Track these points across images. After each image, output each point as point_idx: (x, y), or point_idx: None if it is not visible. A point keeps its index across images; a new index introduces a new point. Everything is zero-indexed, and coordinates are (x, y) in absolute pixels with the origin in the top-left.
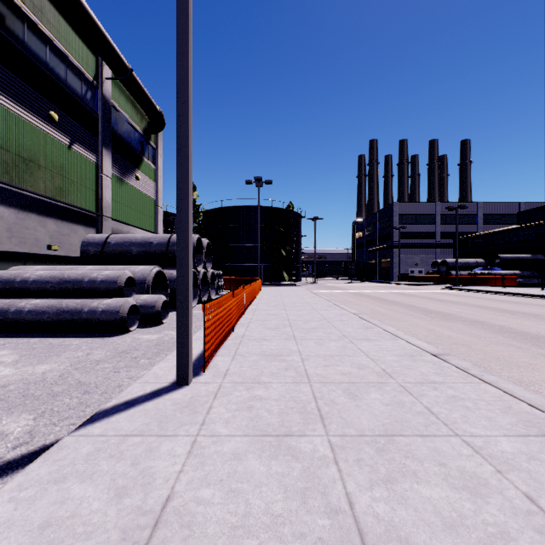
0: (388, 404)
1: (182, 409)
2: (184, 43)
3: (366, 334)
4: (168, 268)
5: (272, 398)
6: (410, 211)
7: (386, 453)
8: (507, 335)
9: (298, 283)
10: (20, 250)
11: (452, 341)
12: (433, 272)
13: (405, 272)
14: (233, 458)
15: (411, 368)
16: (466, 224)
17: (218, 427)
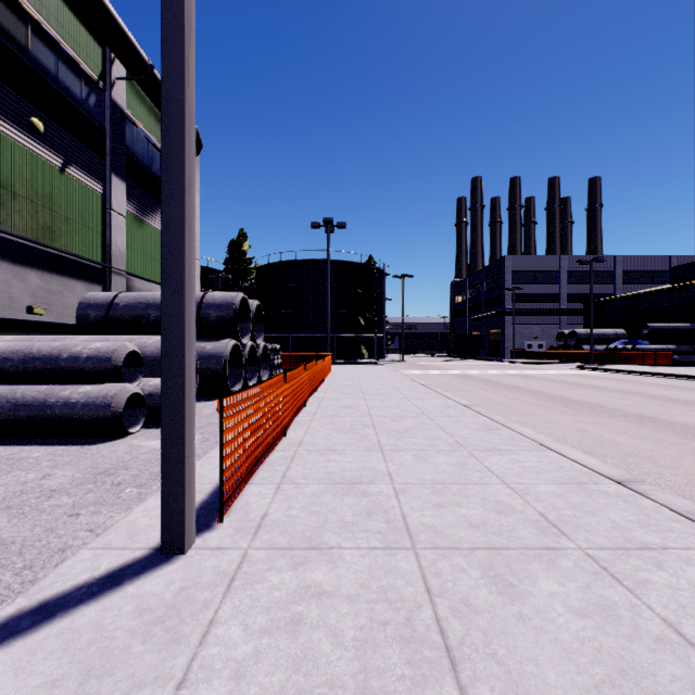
0: (584, 613)
1: (151, 627)
2: None
3: (492, 440)
4: (199, 340)
5: (342, 594)
6: (526, 267)
7: None
8: None
9: (381, 361)
10: None
11: (623, 449)
12: (559, 346)
13: (521, 346)
14: None
15: (591, 511)
16: (600, 284)
17: (215, 694)
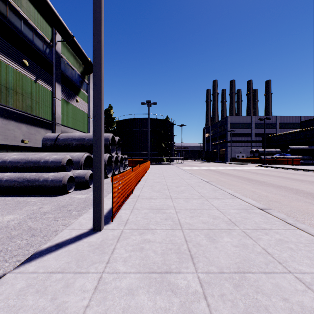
0: (237, 246)
1: (94, 250)
2: (98, 2)
3: (215, 194)
4: None
5: (156, 241)
6: (237, 121)
7: (241, 288)
8: (301, 195)
9: (172, 163)
10: (4, 143)
11: (268, 198)
12: (251, 156)
13: (234, 156)
14: (128, 293)
15: (248, 218)
16: (269, 128)
17: (118, 265)
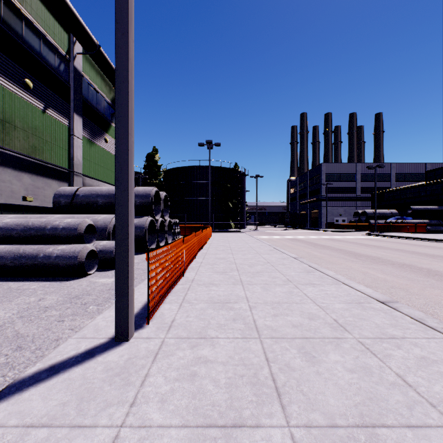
0: (353, 371)
1: (113, 378)
2: None
3: (309, 278)
4: None
5: (218, 361)
6: (335, 170)
7: None
8: (437, 278)
9: (242, 230)
10: None
11: (389, 284)
12: (355, 220)
13: (331, 220)
14: None
15: (364, 318)
16: (381, 181)
17: (151, 409)
